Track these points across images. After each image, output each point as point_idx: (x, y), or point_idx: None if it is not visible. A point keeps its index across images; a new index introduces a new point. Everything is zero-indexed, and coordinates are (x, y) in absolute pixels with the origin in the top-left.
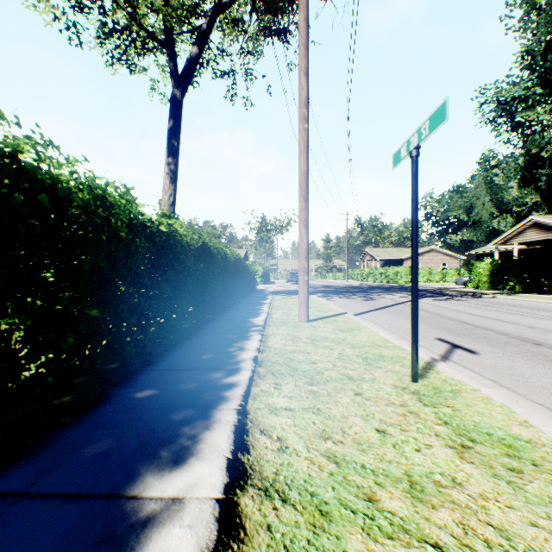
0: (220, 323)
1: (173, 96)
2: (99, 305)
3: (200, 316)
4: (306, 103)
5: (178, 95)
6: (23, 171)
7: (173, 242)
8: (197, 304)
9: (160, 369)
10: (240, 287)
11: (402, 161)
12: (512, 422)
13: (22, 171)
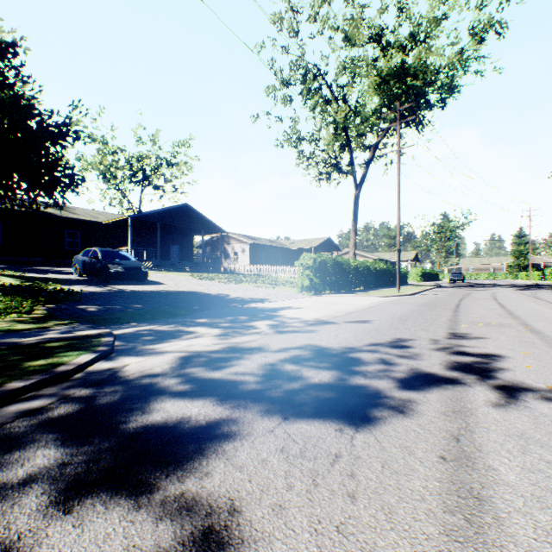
0: (370, 289)
1: (355, 195)
2: (346, 279)
3: (364, 286)
4: (398, 219)
5: (357, 194)
6: (340, 262)
7: (356, 266)
8: (363, 283)
9: (355, 291)
10: (384, 280)
11: (399, 253)
12: (402, 294)
13: (340, 262)
